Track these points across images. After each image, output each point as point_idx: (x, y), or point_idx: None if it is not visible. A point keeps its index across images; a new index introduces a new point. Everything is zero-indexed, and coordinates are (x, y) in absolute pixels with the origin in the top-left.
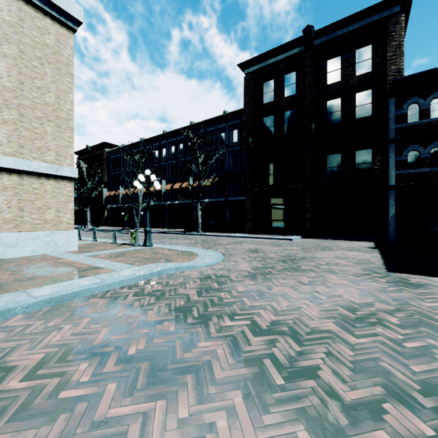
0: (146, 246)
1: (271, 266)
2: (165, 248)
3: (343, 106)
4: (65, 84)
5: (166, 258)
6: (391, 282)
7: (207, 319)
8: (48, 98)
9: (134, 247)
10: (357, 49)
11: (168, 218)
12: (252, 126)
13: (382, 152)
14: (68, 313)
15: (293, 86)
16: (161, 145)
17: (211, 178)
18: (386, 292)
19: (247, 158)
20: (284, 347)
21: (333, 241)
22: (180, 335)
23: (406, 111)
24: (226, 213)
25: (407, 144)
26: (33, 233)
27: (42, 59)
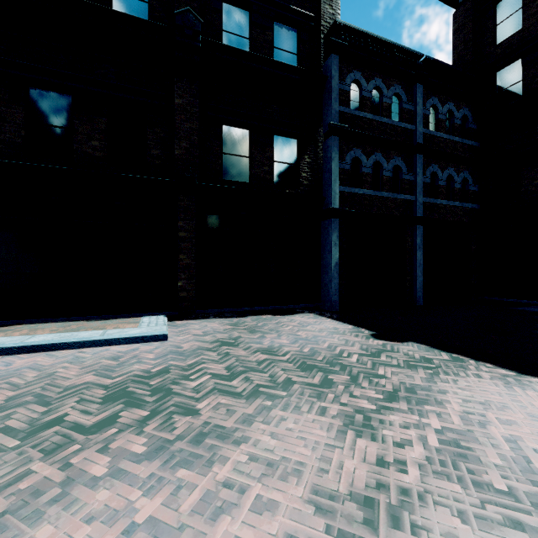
0: None
1: None
2: None
3: (255, 32)
4: None
5: None
6: None
7: None
8: None
9: None
10: None
11: None
12: None
13: (312, 151)
14: None
15: None
16: None
17: None
18: None
19: None
20: None
21: (264, 324)
22: None
23: (349, 90)
24: None
25: (350, 144)
26: None
27: None
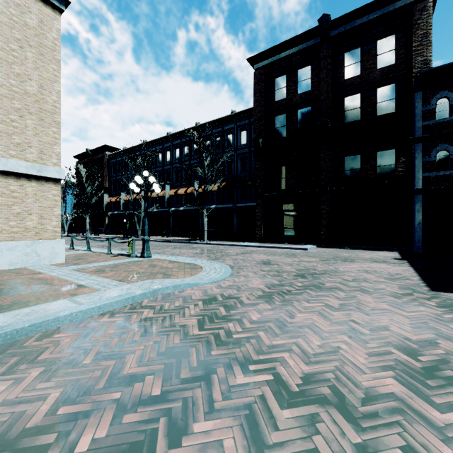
0: (143, 257)
1: (288, 283)
2: (166, 260)
3: (363, 102)
4: (50, 72)
5: (165, 272)
6: (443, 307)
7: (209, 370)
8: (30, 87)
9: (130, 258)
10: (378, 40)
11: (172, 226)
12: (262, 125)
13: (406, 153)
14: (15, 359)
15: (307, 82)
16: (165, 148)
17: (218, 182)
18: (444, 322)
19: (257, 160)
20: (332, 433)
21: (353, 251)
22: (167, 404)
23: (435, 107)
24: (234, 220)
25: (435, 143)
26: (10, 243)
27: (21, 41)
